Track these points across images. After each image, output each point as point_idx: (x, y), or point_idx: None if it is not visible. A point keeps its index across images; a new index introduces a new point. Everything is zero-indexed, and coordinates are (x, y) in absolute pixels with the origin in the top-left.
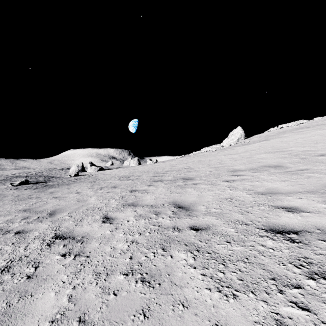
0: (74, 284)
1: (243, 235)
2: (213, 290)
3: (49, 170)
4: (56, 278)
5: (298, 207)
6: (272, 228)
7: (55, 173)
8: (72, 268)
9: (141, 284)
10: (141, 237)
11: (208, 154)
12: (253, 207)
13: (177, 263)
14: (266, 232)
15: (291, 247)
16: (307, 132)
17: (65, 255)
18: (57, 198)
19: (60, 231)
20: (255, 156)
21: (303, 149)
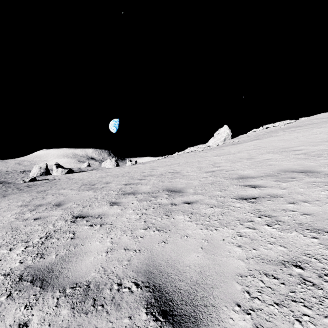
0: None
1: None
2: None
3: (4, 173)
4: None
5: None
6: None
7: (11, 177)
8: None
9: None
10: None
11: (194, 154)
12: None
13: None
14: None
15: None
16: (304, 130)
17: None
18: None
19: None
20: (257, 157)
21: (318, 148)
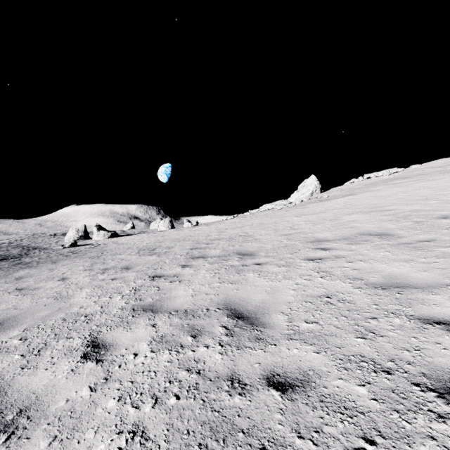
0: None
1: (395, 410)
2: None
3: (32, 237)
4: None
5: None
6: None
7: (42, 241)
8: None
9: None
10: (157, 414)
11: (271, 213)
12: (379, 319)
13: None
14: (442, 399)
15: None
16: (408, 184)
17: None
18: (21, 292)
19: None
20: (342, 218)
21: (411, 208)
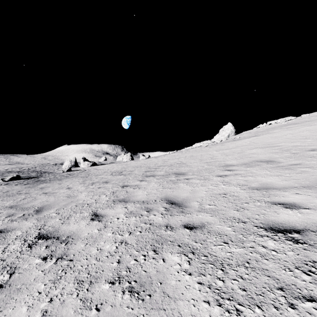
0: (51, 296)
1: (241, 234)
2: (212, 304)
3: (42, 166)
4: (32, 288)
5: (296, 203)
6: (272, 227)
7: (48, 168)
8: (51, 274)
9: (128, 296)
10: (131, 237)
11: (199, 149)
12: (249, 203)
13: (170, 268)
14: (265, 230)
15: (295, 248)
16: (296, 128)
17: (46, 259)
18: (46, 194)
19: (44, 230)
20: (246, 151)
21: (293, 144)
